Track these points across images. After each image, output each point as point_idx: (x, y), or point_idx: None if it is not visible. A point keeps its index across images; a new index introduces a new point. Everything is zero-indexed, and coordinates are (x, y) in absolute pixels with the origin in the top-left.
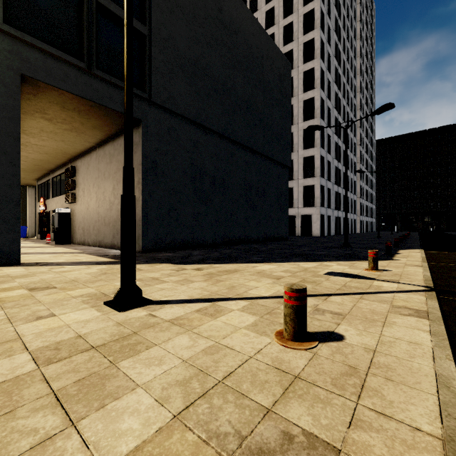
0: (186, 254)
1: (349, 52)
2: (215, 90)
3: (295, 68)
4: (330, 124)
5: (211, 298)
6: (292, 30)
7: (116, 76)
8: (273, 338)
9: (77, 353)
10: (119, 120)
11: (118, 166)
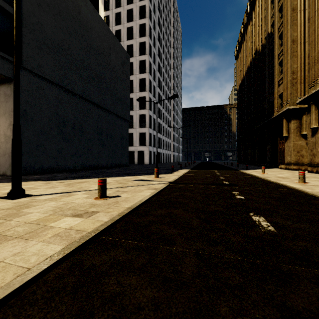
0: (52, 175)
1: (167, 54)
2: (75, 65)
3: (134, 57)
4: (155, 96)
5: (68, 192)
6: (132, 32)
7: None
8: (93, 199)
9: None
10: None
11: None
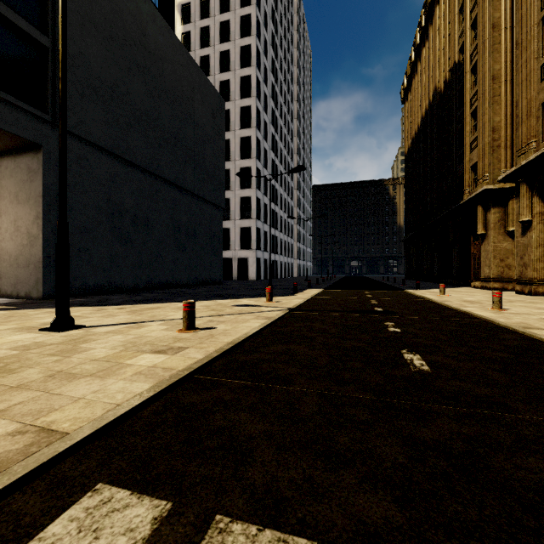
0: (103, 298)
1: (286, 95)
2: (137, 119)
3: (232, 101)
4: (267, 166)
5: (136, 322)
6: (229, 59)
7: (6, 90)
8: (176, 331)
9: (45, 346)
10: (8, 140)
11: (2, 193)
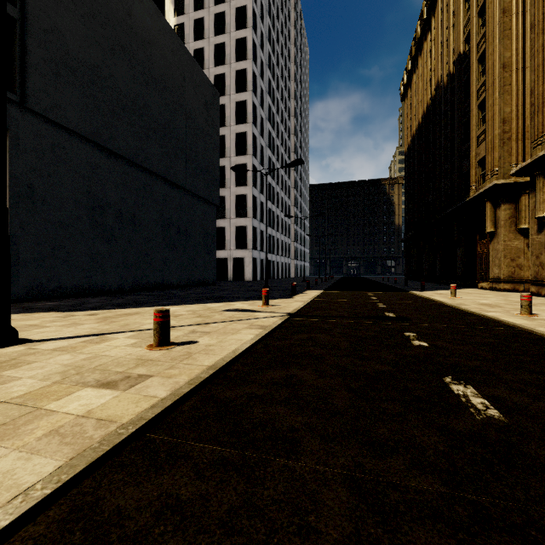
0: (79, 302)
1: (283, 92)
2: (122, 106)
3: (227, 95)
4: (263, 163)
5: (100, 333)
6: (224, 52)
7: None
8: (145, 348)
9: None
10: None
11: None
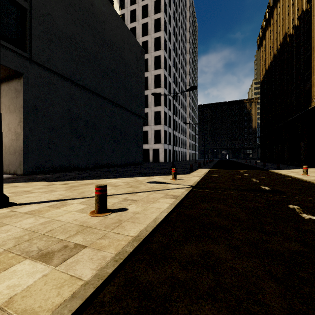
0: (61, 175)
1: (182, 49)
2: (88, 59)
3: (149, 53)
4: (170, 92)
5: (63, 199)
6: (147, 28)
7: None
8: (88, 214)
9: None
10: (1, 70)
11: (1, 106)
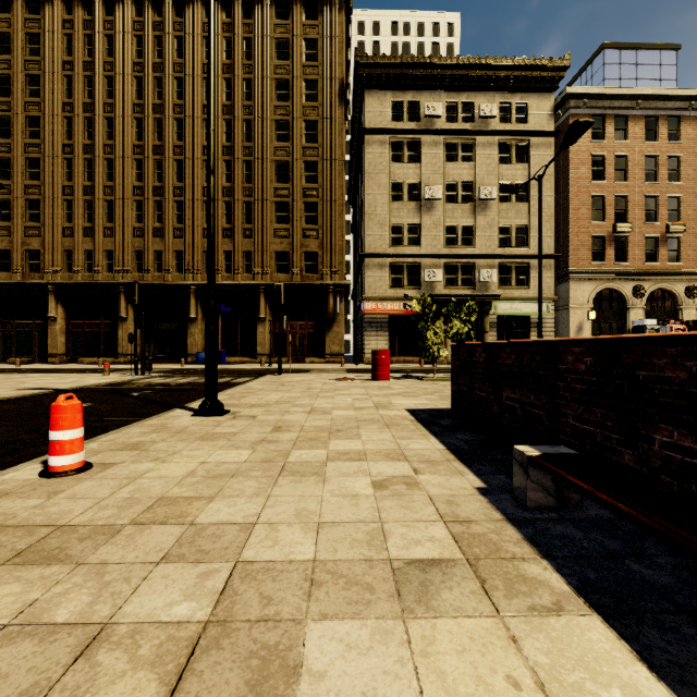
0: None
1: None
2: None
3: None
4: None
5: None
6: None
7: None
8: None
9: None
10: None
11: None
